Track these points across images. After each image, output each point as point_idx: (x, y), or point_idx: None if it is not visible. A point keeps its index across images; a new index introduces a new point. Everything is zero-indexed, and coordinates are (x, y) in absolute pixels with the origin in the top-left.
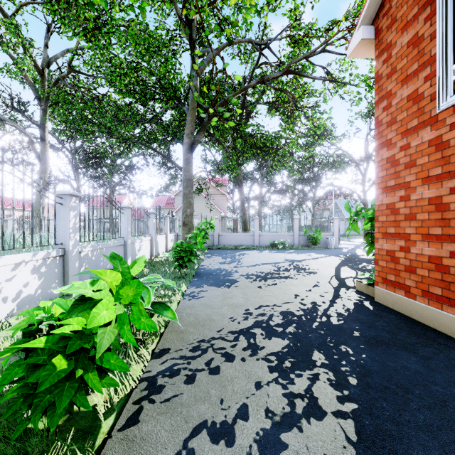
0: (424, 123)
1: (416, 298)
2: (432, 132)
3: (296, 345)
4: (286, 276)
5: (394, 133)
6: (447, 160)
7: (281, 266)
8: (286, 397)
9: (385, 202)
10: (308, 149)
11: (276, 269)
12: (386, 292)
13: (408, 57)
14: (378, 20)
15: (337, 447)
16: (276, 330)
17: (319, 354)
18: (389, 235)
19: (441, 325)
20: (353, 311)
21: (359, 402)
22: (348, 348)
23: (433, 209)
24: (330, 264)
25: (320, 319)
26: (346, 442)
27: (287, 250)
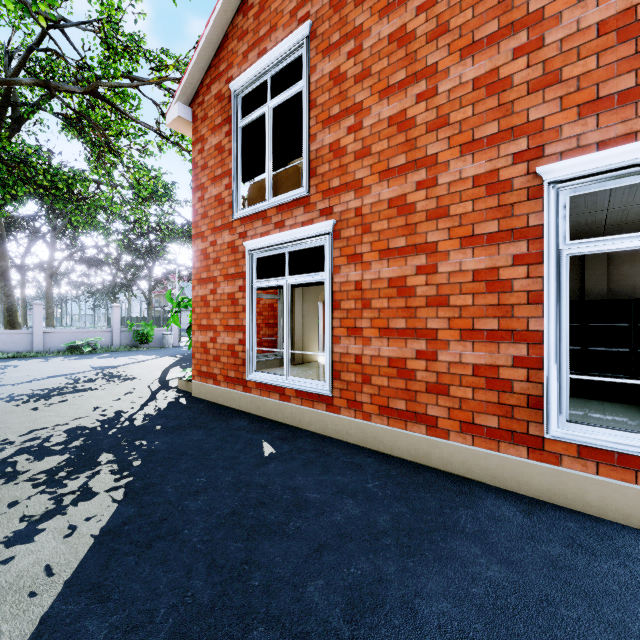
0: (225, 226)
1: (221, 384)
2: (230, 236)
3: (80, 456)
4: (87, 388)
5: (207, 227)
6: (238, 263)
7: (82, 376)
8: (54, 499)
9: (200, 294)
10: (134, 210)
11: (71, 382)
12: (201, 384)
13: (216, 160)
14: (195, 106)
15: (101, 509)
16: (54, 449)
17: (108, 455)
18: (203, 327)
19: (235, 403)
20: (165, 409)
21: (136, 475)
22: (144, 441)
23: (230, 303)
24: (160, 366)
25: (121, 425)
26: (112, 503)
27: (99, 354)
